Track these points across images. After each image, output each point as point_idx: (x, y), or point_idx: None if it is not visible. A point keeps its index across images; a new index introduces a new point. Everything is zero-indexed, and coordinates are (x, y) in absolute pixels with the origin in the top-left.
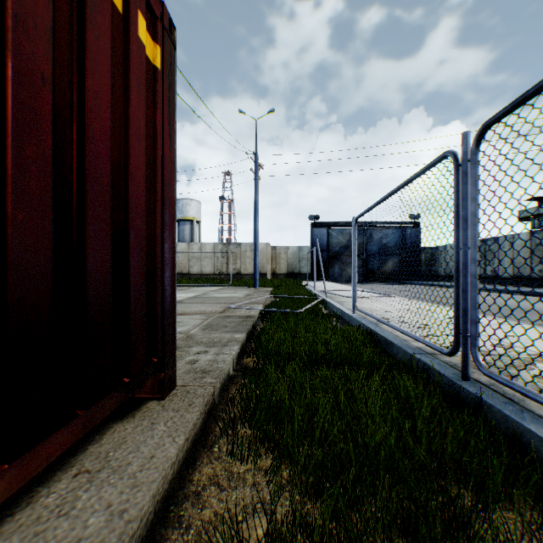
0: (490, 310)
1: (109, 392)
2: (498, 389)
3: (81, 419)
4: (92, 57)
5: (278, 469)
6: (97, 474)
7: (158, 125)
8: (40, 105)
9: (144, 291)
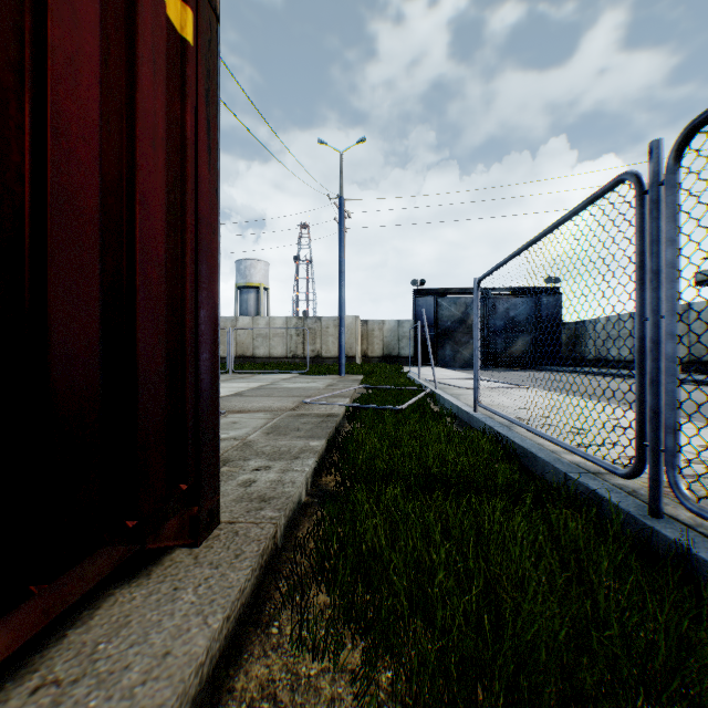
0: None
1: (98, 547)
2: None
3: (38, 601)
4: None
5: (373, 670)
6: (71, 689)
7: (189, 130)
8: None
9: (164, 382)
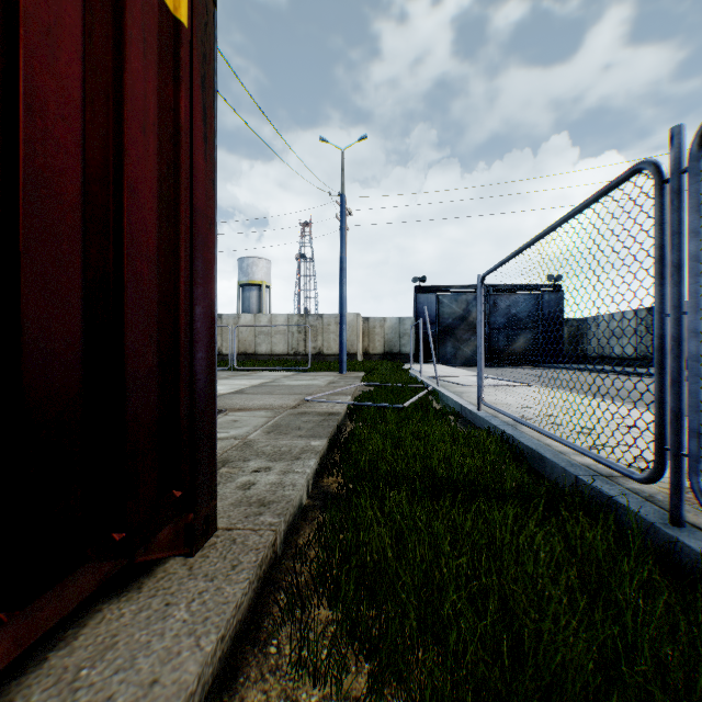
0: None
1: (80, 564)
2: None
3: (7, 629)
4: None
5: (379, 698)
6: None
7: (183, 116)
8: None
9: (156, 383)
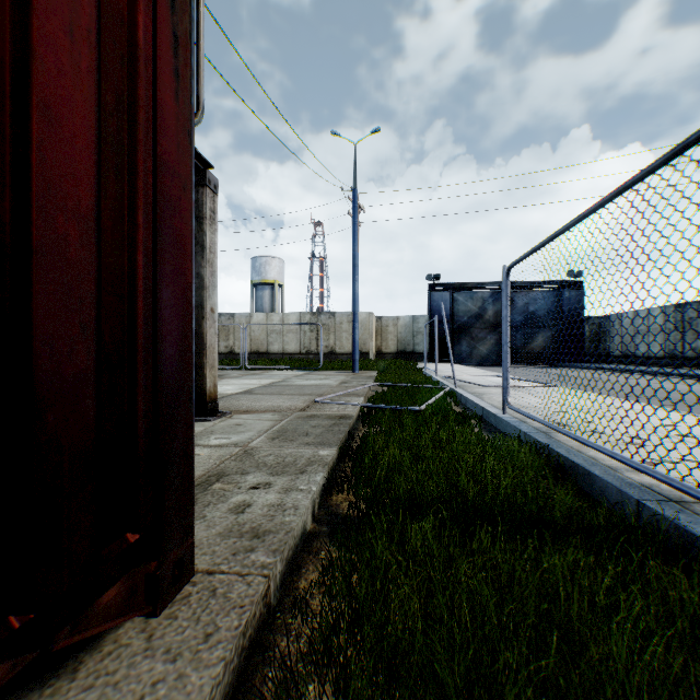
0: None
1: None
2: None
3: None
4: None
5: None
6: None
7: (142, 37)
8: None
9: (94, 391)
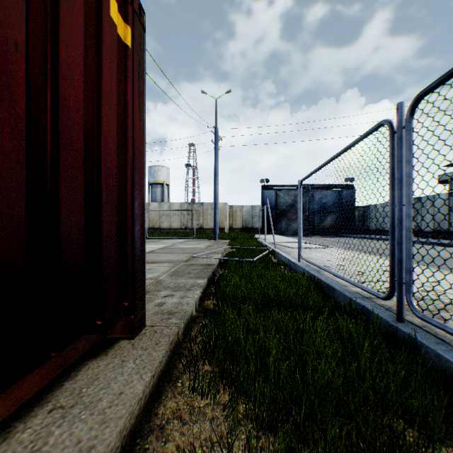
0: (416, 259)
1: (82, 334)
2: (430, 331)
3: (54, 360)
4: (65, 30)
5: (235, 404)
6: (70, 410)
7: (128, 97)
8: (13, 70)
9: (116, 243)
